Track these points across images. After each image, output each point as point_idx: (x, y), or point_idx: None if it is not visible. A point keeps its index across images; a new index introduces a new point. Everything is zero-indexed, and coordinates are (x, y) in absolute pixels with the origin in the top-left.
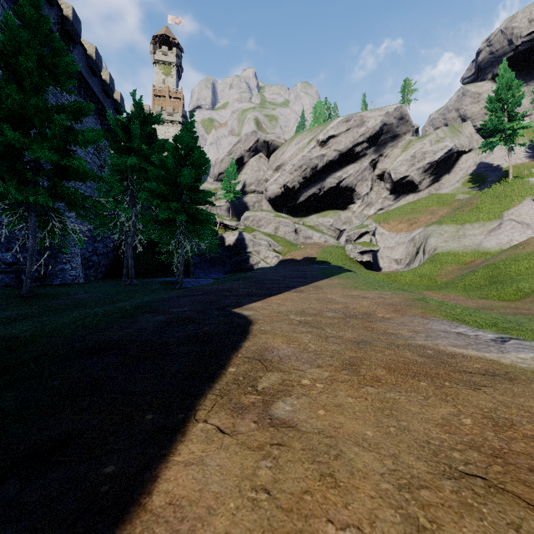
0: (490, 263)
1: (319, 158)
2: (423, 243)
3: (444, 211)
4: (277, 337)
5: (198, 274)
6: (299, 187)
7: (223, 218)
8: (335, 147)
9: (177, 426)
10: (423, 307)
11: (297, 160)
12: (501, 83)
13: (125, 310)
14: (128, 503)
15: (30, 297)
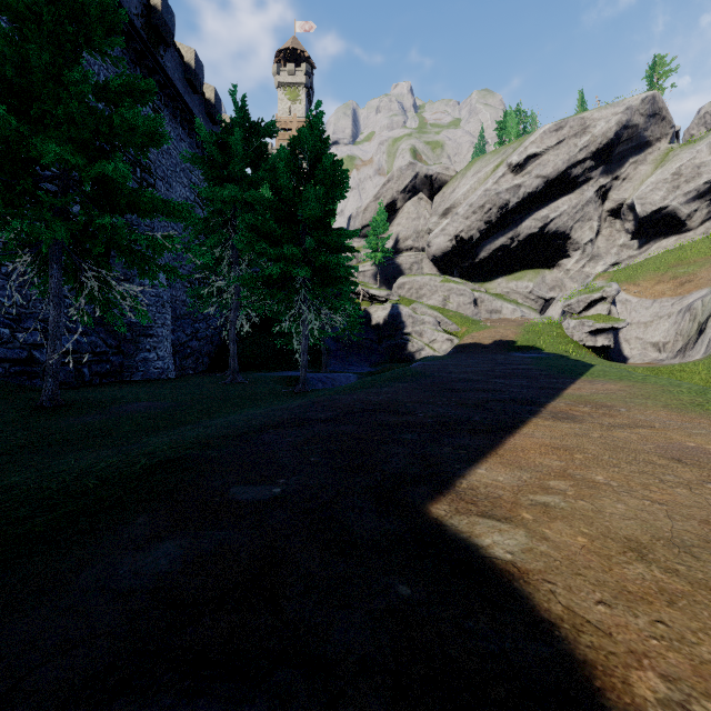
0: None
1: (512, 190)
2: None
3: None
4: None
5: (333, 367)
6: (478, 237)
7: (368, 286)
8: (538, 171)
9: None
10: None
11: (476, 197)
12: None
13: (115, 482)
14: None
15: (47, 408)
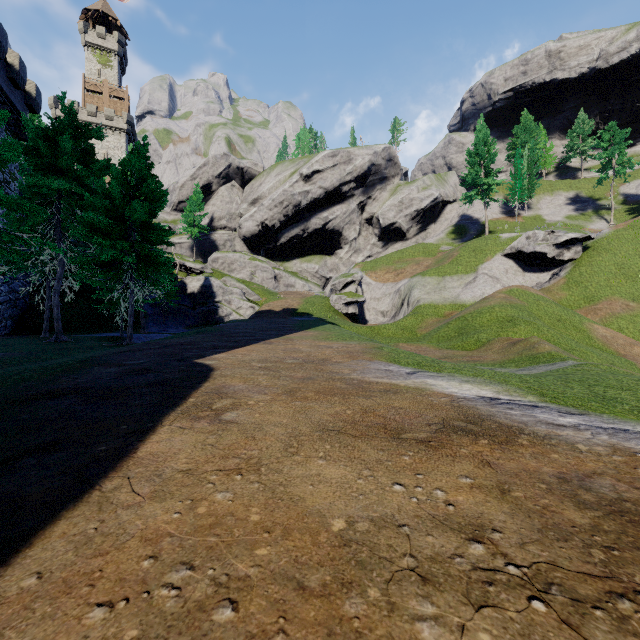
0: (461, 315)
1: (303, 194)
2: (408, 294)
3: (429, 262)
4: (236, 379)
5: (150, 329)
6: (279, 226)
7: (184, 258)
8: (321, 184)
9: (148, 429)
10: (375, 353)
11: (277, 195)
12: (478, 138)
13: (69, 365)
14: (122, 457)
15: None
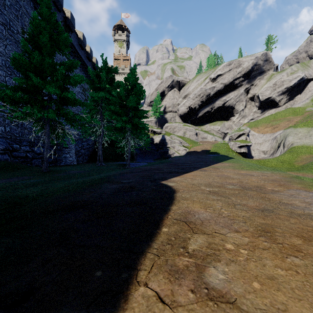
0: None
1: (211, 89)
2: (283, 140)
3: (297, 119)
4: (195, 203)
5: (138, 160)
6: (198, 107)
7: (152, 127)
8: (222, 81)
9: (121, 288)
10: (301, 183)
11: (197, 91)
12: None
13: (94, 181)
14: None
15: (46, 172)
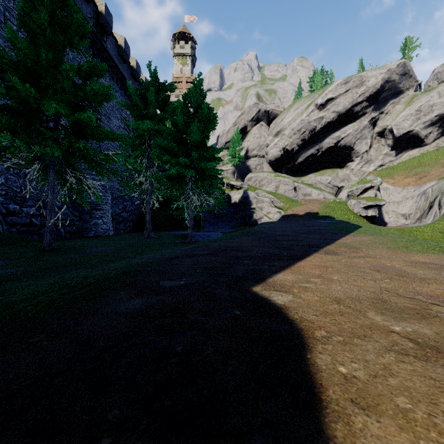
0: None
1: (318, 120)
2: (438, 196)
3: None
4: None
5: (207, 228)
6: (297, 149)
7: (229, 179)
8: (334, 108)
9: None
10: None
11: (296, 124)
12: None
13: (104, 280)
14: None
15: (47, 250)
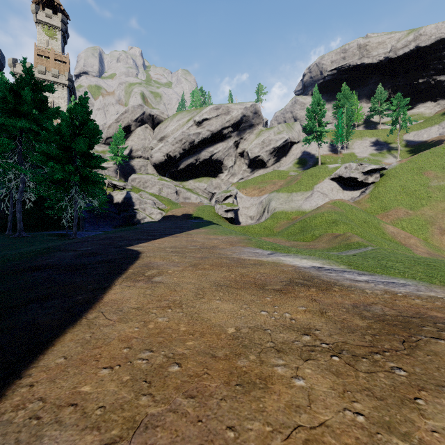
0: (303, 219)
1: (196, 135)
2: (267, 205)
3: (281, 183)
4: (157, 258)
5: (87, 228)
6: (179, 156)
7: (111, 178)
8: (208, 128)
9: (106, 287)
10: (247, 242)
11: (178, 134)
12: (314, 101)
13: (38, 251)
14: (94, 302)
15: None
